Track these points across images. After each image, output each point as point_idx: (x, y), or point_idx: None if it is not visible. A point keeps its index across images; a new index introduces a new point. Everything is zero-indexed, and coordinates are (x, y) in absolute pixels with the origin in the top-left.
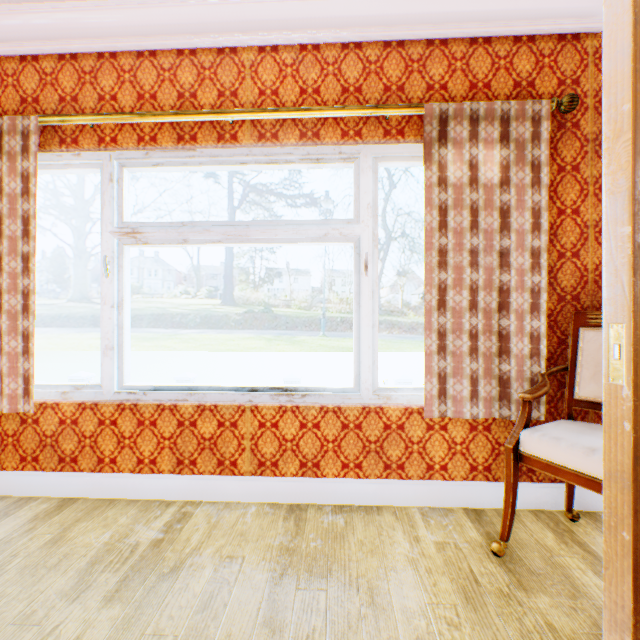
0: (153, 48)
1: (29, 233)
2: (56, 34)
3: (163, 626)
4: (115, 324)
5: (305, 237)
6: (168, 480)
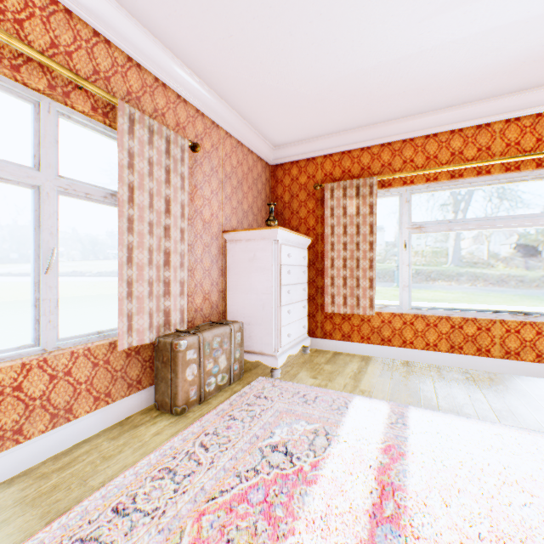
0: (435, 132)
1: (372, 232)
2: (382, 135)
3: (511, 401)
4: (408, 274)
5: (535, 223)
6: (444, 355)
